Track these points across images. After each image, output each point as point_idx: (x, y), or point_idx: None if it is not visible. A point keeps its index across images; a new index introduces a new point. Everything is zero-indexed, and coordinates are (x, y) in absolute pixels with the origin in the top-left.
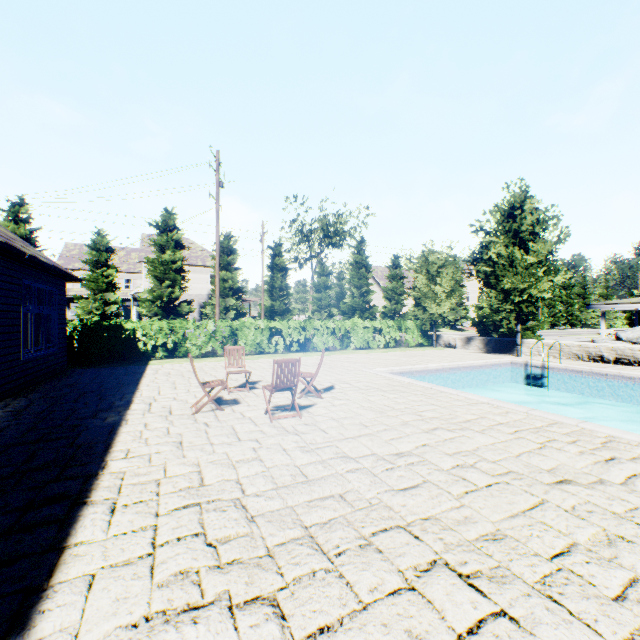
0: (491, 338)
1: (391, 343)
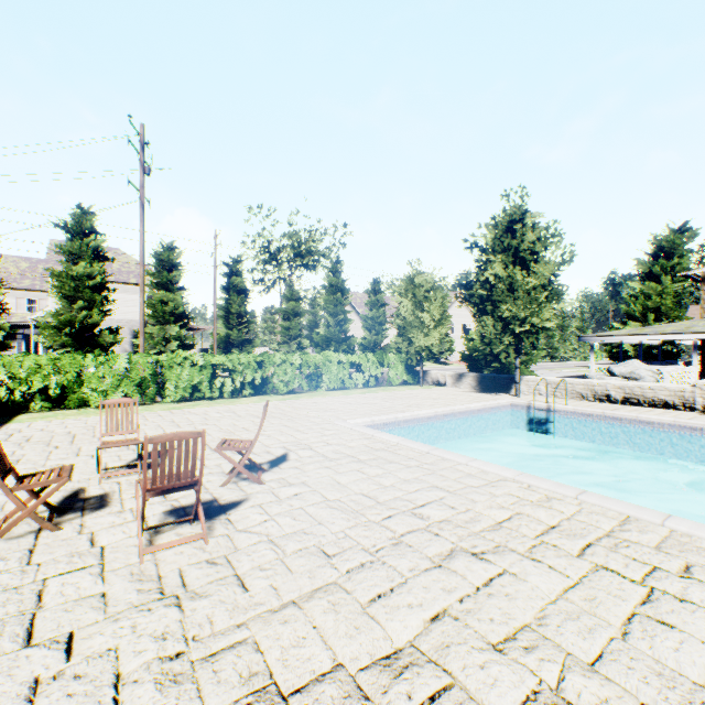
0: (485, 374)
1: (371, 381)
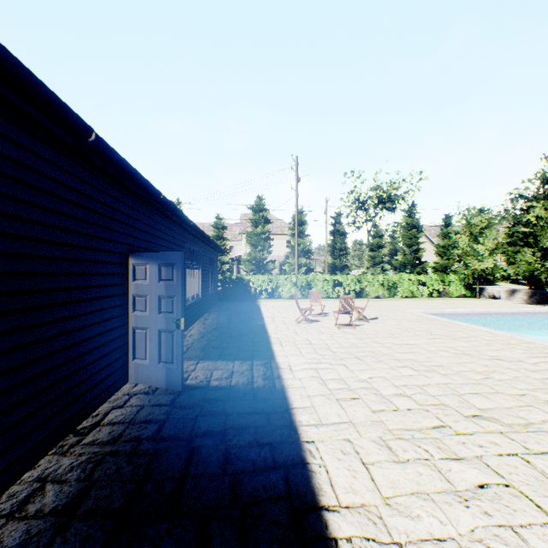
0: (535, 291)
1: (434, 293)
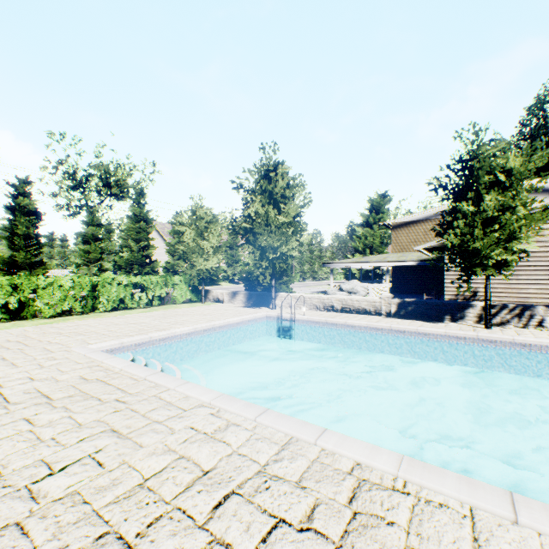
0: (253, 292)
1: (156, 301)
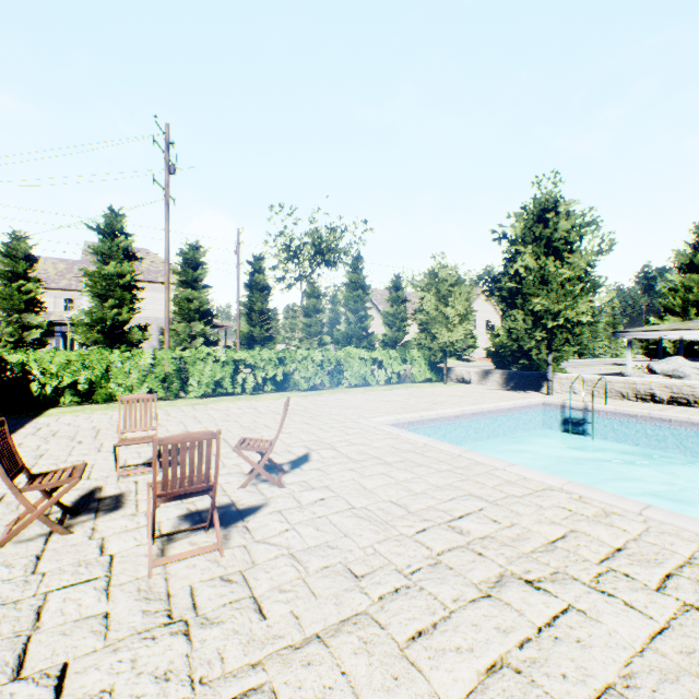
0: (514, 372)
1: (394, 378)
